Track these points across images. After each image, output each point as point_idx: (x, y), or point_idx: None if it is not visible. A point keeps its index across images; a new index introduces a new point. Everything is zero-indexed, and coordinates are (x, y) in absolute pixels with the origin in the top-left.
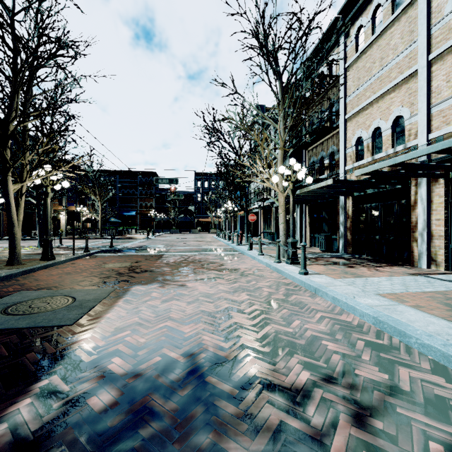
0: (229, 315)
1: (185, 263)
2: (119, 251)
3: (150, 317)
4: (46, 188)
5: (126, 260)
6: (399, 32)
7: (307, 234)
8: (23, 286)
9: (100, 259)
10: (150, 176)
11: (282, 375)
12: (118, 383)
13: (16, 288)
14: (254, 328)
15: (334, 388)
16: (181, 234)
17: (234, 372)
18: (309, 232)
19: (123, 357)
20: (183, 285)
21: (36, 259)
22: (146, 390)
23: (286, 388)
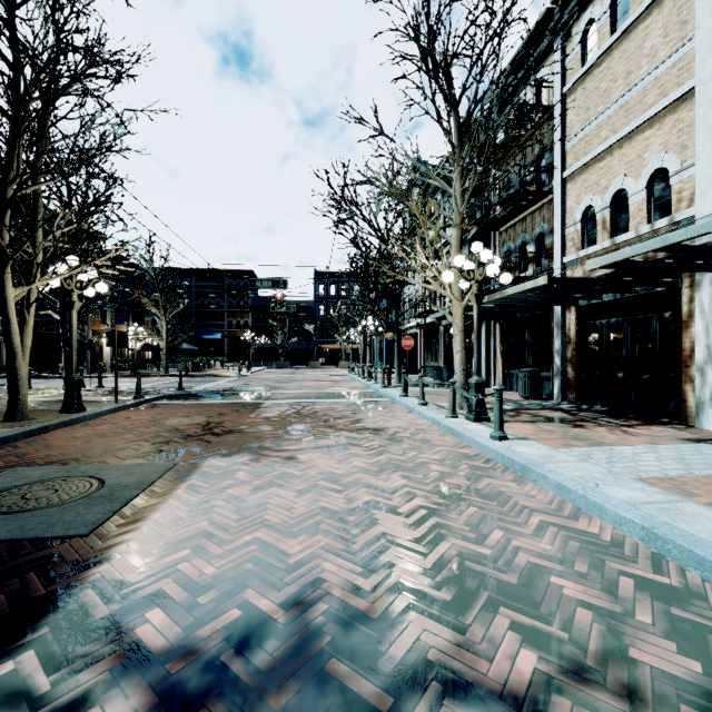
0: (372, 517)
1: (297, 417)
2: (191, 396)
3: (230, 520)
4: (70, 294)
5: (201, 413)
6: (660, 25)
7: (498, 370)
8: (23, 458)
9: (159, 410)
10: (245, 278)
11: (480, 659)
12: (149, 674)
13: (10, 461)
14: (418, 547)
15: (593, 696)
16: (294, 368)
17: (384, 649)
18: (502, 367)
19: (170, 607)
20: (292, 458)
21: (55, 410)
22: (204, 692)
23: (492, 692)
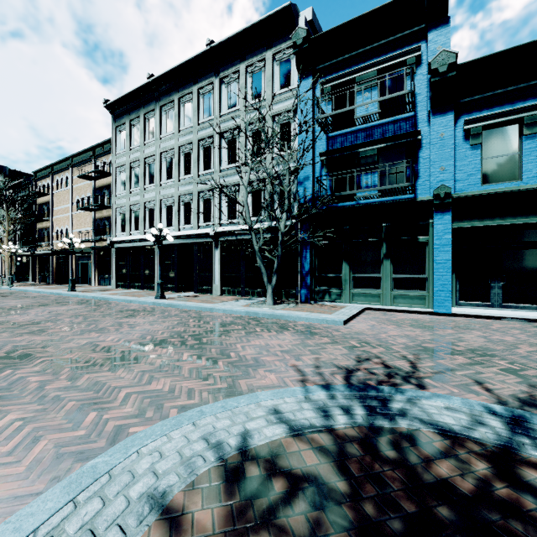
0: None
1: None
2: None
3: None
4: None
5: None
6: (67, 196)
7: (37, 275)
8: None
9: None
10: None
11: None
12: None
13: None
14: None
15: None
16: None
17: None
18: (39, 274)
19: None
20: None
21: None
22: None
23: None
